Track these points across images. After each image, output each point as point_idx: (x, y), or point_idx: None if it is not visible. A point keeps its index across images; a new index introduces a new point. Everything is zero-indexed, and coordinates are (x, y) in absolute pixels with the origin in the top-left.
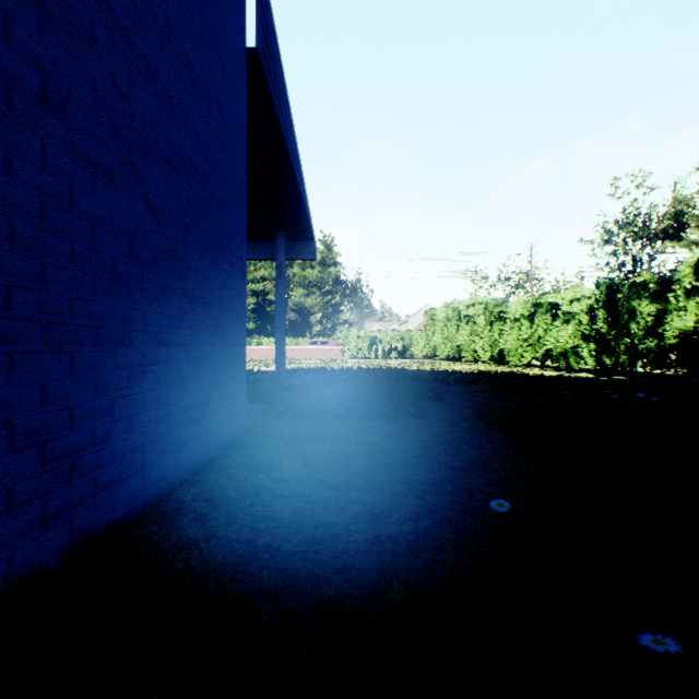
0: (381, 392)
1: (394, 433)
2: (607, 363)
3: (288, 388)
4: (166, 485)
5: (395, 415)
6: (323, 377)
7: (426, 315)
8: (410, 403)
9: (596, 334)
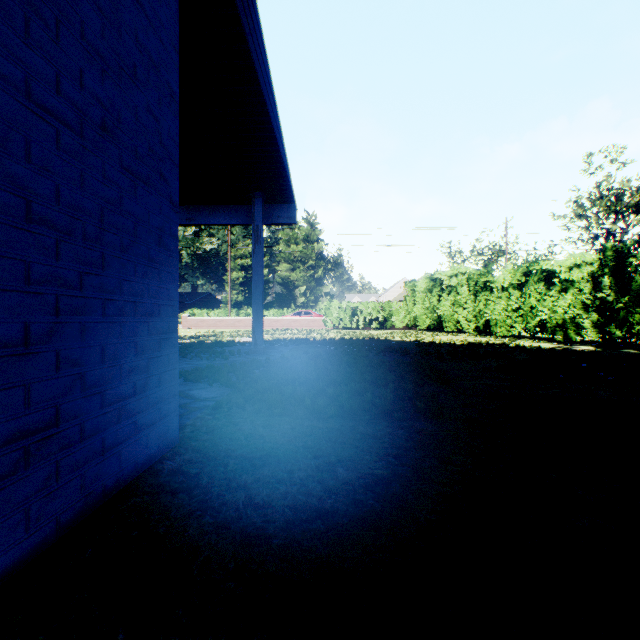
0: (371, 371)
1: (407, 453)
2: (617, 334)
3: (262, 364)
4: None
5: (400, 414)
6: (304, 349)
7: (406, 286)
8: (413, 391)
9: (599, 303)
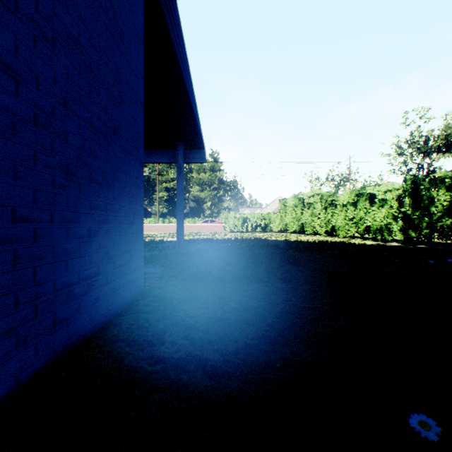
0: (253, 258)
1: (267, 297)
2: (413, 235)
3: (184, 254)
4: (31, 373)
5: (267, 279)
6: (211, 245)
7: (280, 202)
8: (276, 268)
9: (403, 215)
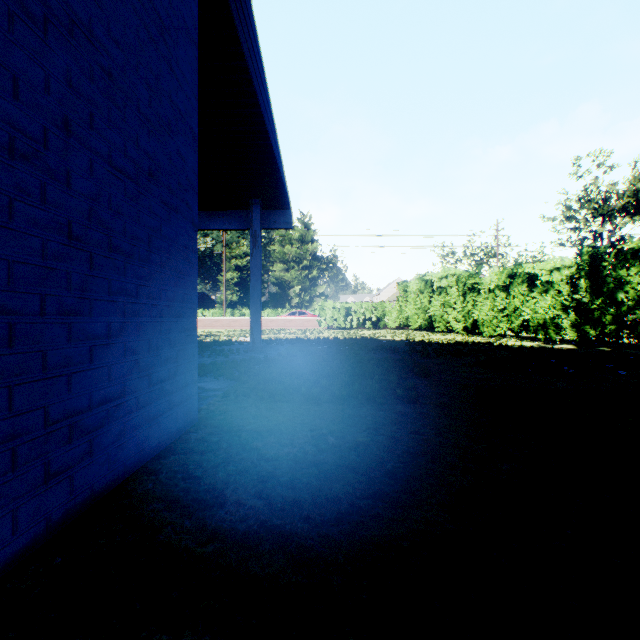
0: (361, 367)
1: (384, 427)
2: (591, 334)
3: (261, 361)
4: (4, 560)
5: (382, 399)
6: (299, 348)
7: (399, 287)
8: (396, 382)
9: (577, 305)
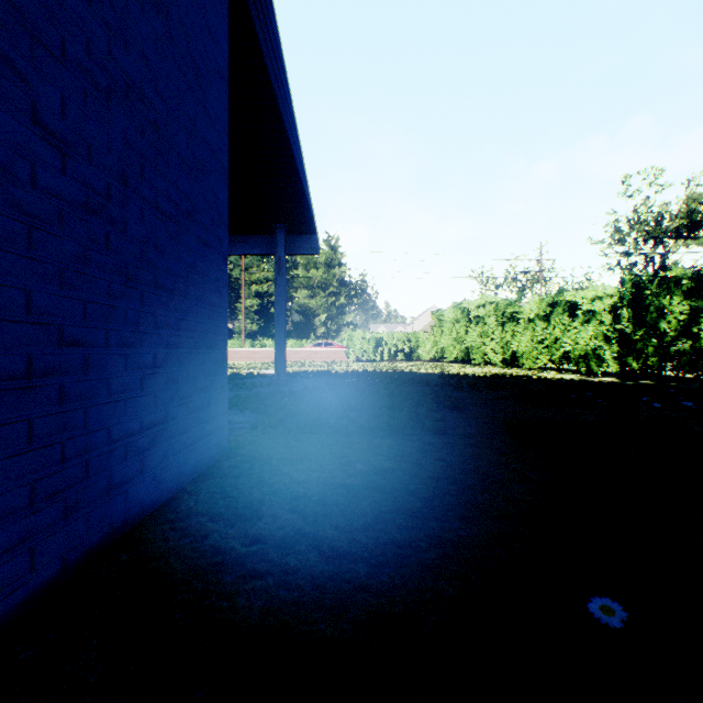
0: (390, 400)
1: (411, 455)
2: (634, 366)
3: (287, 394)
4: (81, 554)
5: (410, 430)
6: (326, 381)
7: (433, 315)
8: (425, 414)
9: (620, 335)
